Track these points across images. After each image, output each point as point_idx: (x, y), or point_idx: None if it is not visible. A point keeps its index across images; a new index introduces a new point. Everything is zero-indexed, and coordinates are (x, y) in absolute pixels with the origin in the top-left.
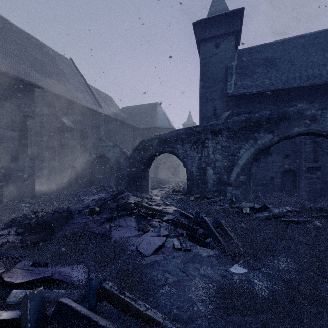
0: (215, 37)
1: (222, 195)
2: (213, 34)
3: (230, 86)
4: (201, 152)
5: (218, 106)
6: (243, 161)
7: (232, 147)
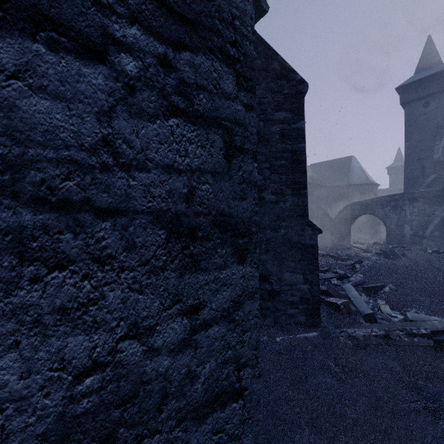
0: (423, 97)
1: (418, 245)
2: (421, 95)
3: (438, 151)
4: (399, 214)
5: (427, 165)
6: (437, 221)
7: (427, 210)
